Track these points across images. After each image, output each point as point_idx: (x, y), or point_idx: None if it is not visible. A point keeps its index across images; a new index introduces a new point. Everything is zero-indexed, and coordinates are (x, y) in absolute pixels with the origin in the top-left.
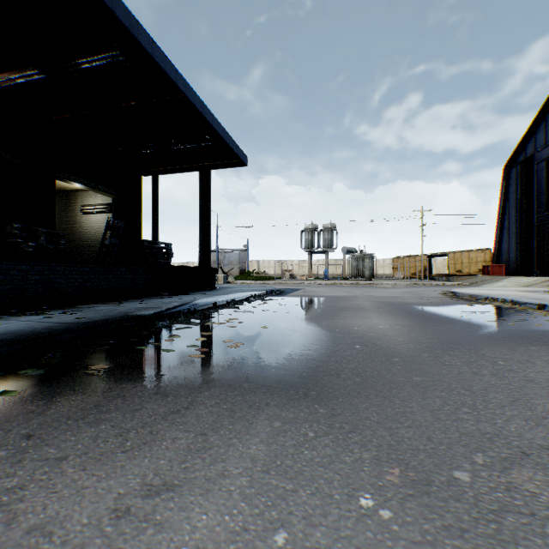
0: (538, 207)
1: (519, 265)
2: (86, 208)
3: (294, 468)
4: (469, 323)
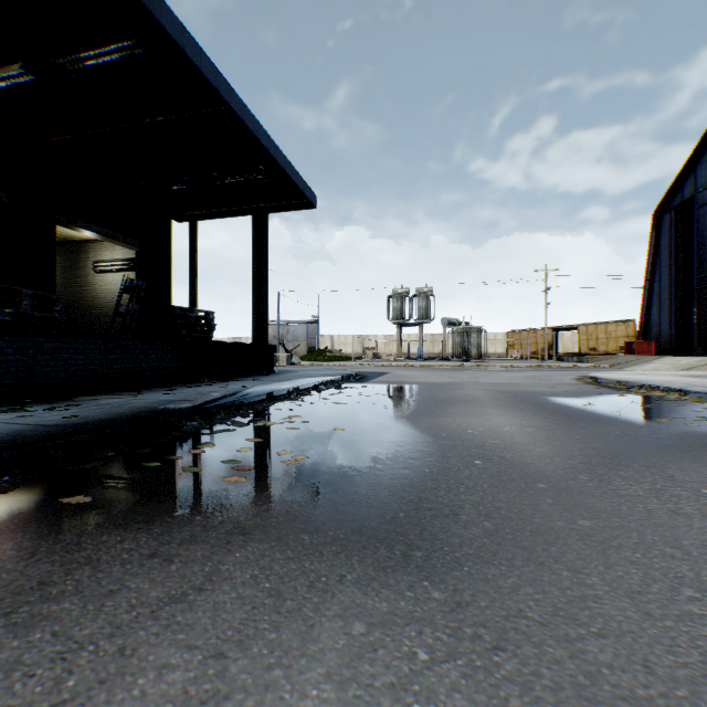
0: (699, 265)
1: (674, 341)
2: (100, 265)
3: None
4: (631, 423)
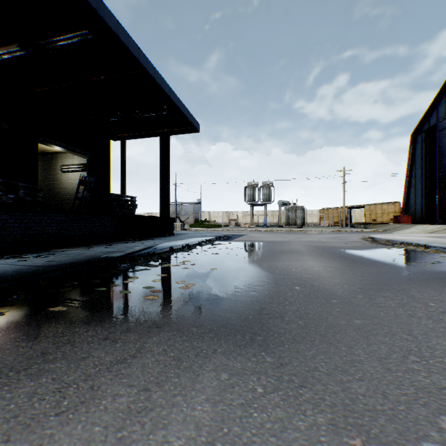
0: (439, 167)
1: (424, 215)
2: (65, 168)
3: (243, 439)
4: (392, 265)
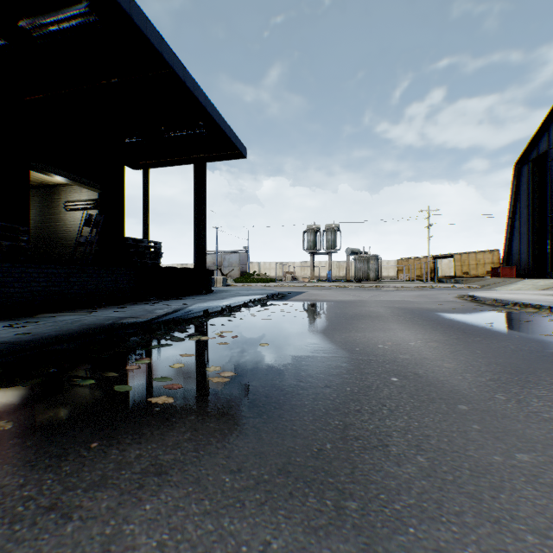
0: (552, 205)
1: (531, 267)
2: (70, 205)
3: None
4: (520, 338)
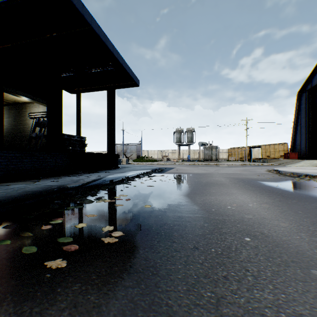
0: None
1: (307, 153)
2: (32, 115)
3: None
4: None
